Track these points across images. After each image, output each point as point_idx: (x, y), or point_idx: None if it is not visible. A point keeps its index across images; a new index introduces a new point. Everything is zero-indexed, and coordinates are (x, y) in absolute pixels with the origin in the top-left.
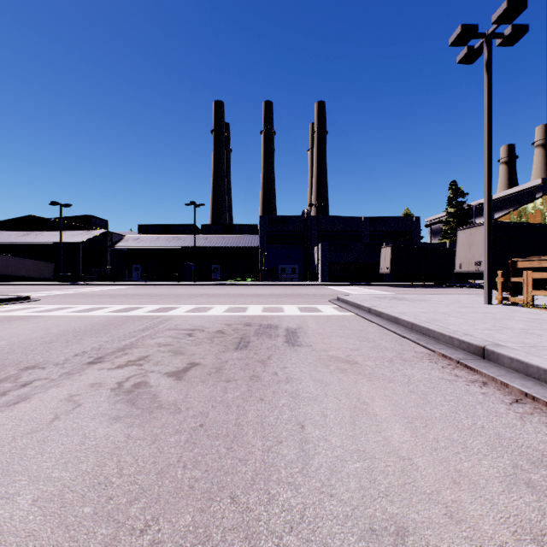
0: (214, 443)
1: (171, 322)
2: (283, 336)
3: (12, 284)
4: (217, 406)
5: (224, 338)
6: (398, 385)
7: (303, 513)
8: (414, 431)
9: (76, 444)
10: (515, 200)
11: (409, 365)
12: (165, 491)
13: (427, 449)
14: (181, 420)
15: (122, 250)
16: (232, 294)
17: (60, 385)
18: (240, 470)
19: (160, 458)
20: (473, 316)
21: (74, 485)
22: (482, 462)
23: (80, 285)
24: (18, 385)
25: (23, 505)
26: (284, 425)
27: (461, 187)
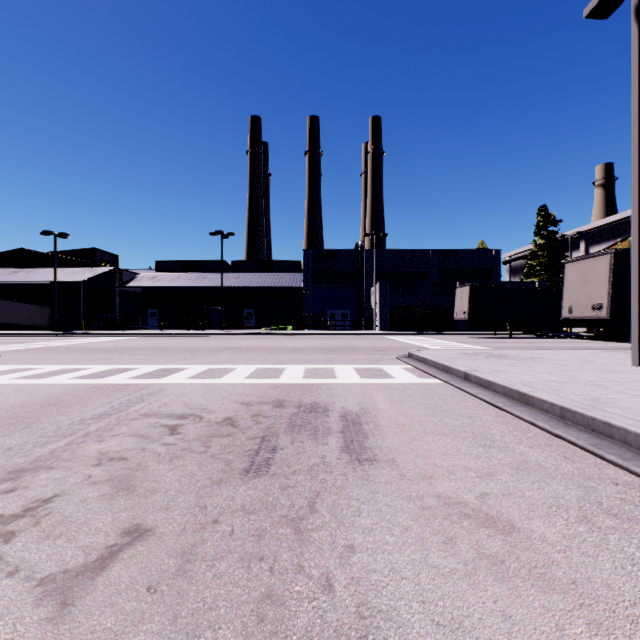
0: None
1: (156, 399)
2: (338, 432)
3: None
4: None
5: (231, 437)
6: None
7: None
8: None
9: None
10: (616, 230)
11: None
12: None
13: None
14: None
15: (135, 292)
16: (266, 347)
17: None
18: None
19: None
20: None
21: None
22: None
23: (77, 334)
24: None
25: None
26: None
27: (552, 213)
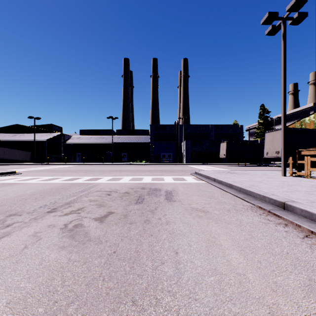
0: (122, 263)
1: (98, 187)
2: (164, 195)
3: (6, 164)
4: (124, 239)
5: (129, 196)
6: (234, 225)
7: (178, 312)
8: (245, 256)
9: (36, 265)
10: (298, 115)
11: (240, 213)
12: (90, 296)
13: (254, 268)
14: (102, 248)
15: (70, 144)
16: (134, 170)
17: (29, 225)
18: (138, 282)
19: (88, 274)
20: (276, 183)
21: (33, 292)
22: (289, 277)
23: (46, 164)
24: (4, 226)
25: (0, 306)
26: (165, 252)
27: (266, 108)
